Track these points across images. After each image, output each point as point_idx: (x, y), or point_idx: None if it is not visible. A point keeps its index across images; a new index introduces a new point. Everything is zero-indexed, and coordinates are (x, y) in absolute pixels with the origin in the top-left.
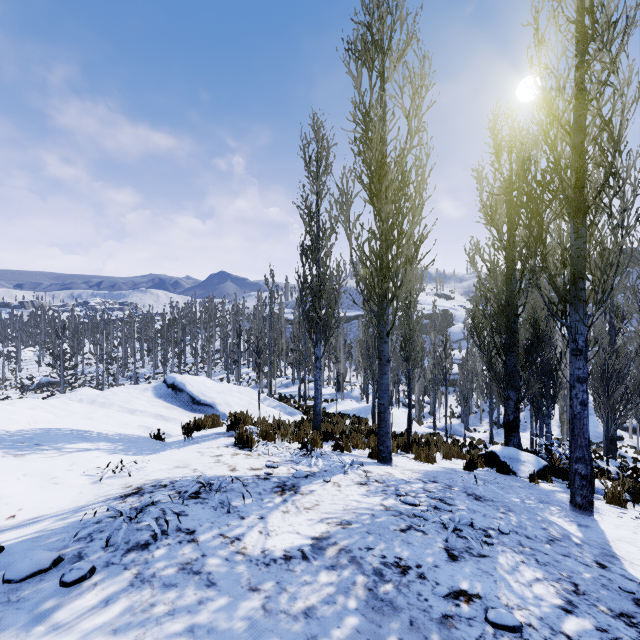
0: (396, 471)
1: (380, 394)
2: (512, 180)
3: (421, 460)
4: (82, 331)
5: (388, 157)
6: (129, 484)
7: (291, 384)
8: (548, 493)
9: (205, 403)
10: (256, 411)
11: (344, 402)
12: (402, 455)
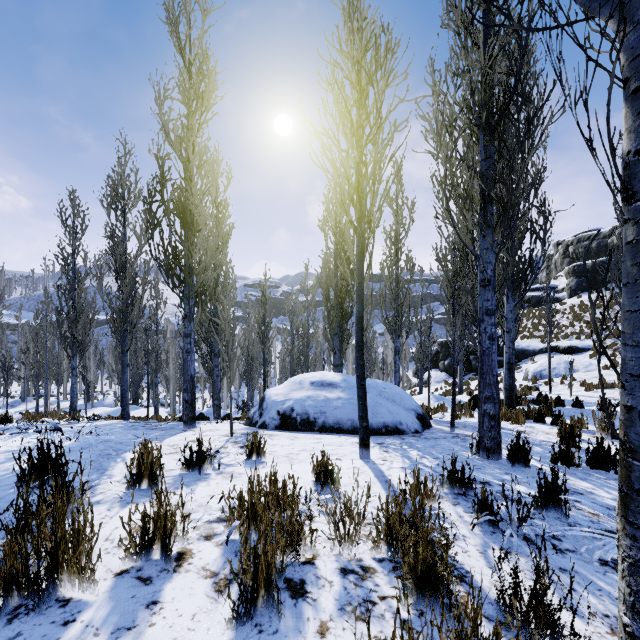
0: None
1: (123, 384)
2: None
3: None
4: None
5: (127, 258)
6: None
7: (19, 402)
8: None
9: None
10: None
11: (95, 409)
12: None
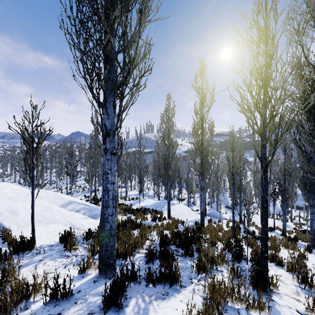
0: None
1: None
2: None
3: None
4: None
5: None
6: None
7: None
8: None
9: None
10: (51, 218)
11: (144, 200)
12: None
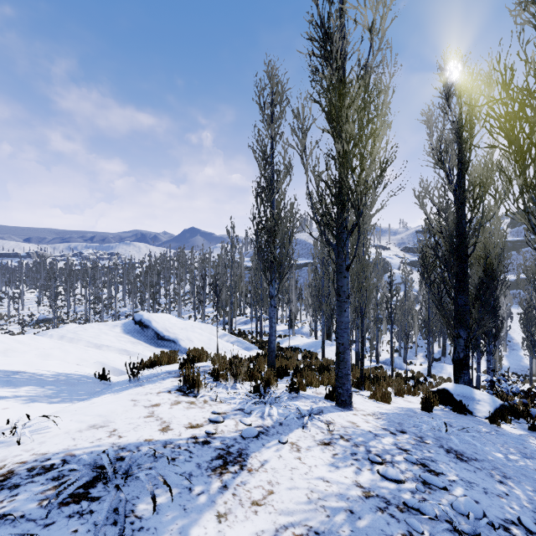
0: (359, 419)
1: (339, 333)
2: (462, 124)
3: (377, 399)
4: (74, 276)
5: (348, 75)
6: (3, 462)
7: (249, 321)
8: (519, 440)
9: (168, 339)
10: (215, 346)
11: (296, 338)
12: (356, 393)
